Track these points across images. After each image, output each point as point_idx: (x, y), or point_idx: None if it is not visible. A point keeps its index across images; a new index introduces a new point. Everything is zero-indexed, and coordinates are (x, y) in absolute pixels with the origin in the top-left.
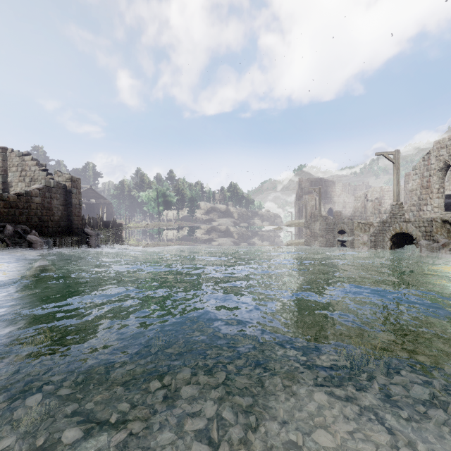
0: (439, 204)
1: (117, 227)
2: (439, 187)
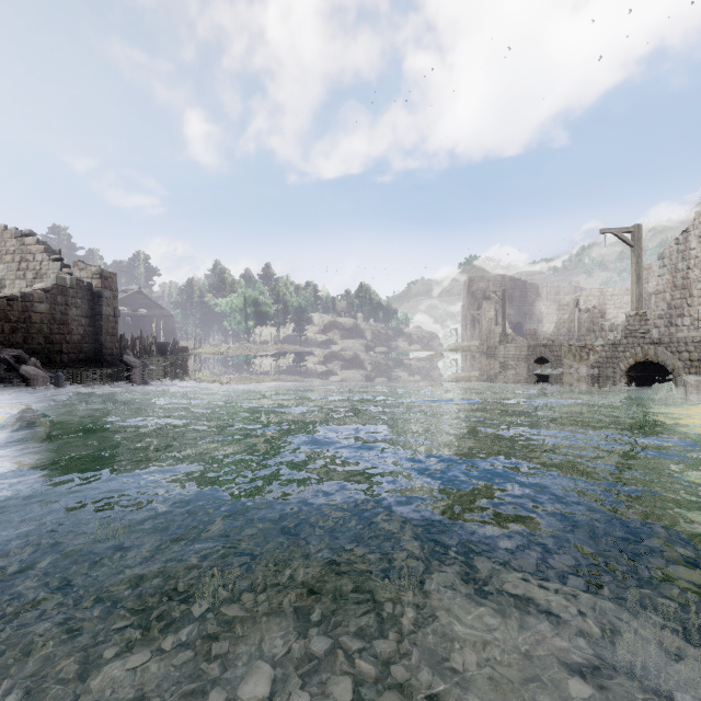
0: None
1: (180, 354)
2: None
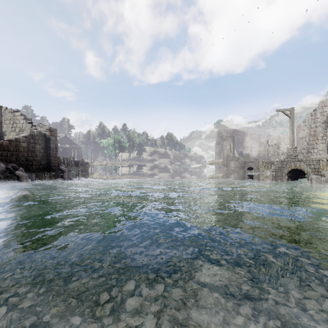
0: (323, 147)
1: (84, 165)
2: (323, 135)
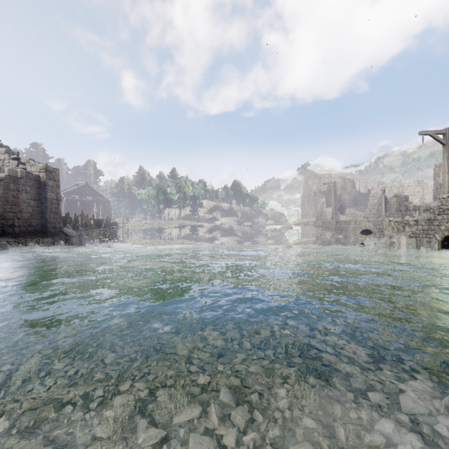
0: None
1: (111, 226)
2: None
